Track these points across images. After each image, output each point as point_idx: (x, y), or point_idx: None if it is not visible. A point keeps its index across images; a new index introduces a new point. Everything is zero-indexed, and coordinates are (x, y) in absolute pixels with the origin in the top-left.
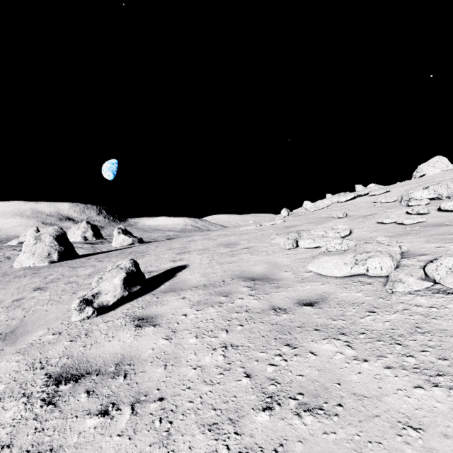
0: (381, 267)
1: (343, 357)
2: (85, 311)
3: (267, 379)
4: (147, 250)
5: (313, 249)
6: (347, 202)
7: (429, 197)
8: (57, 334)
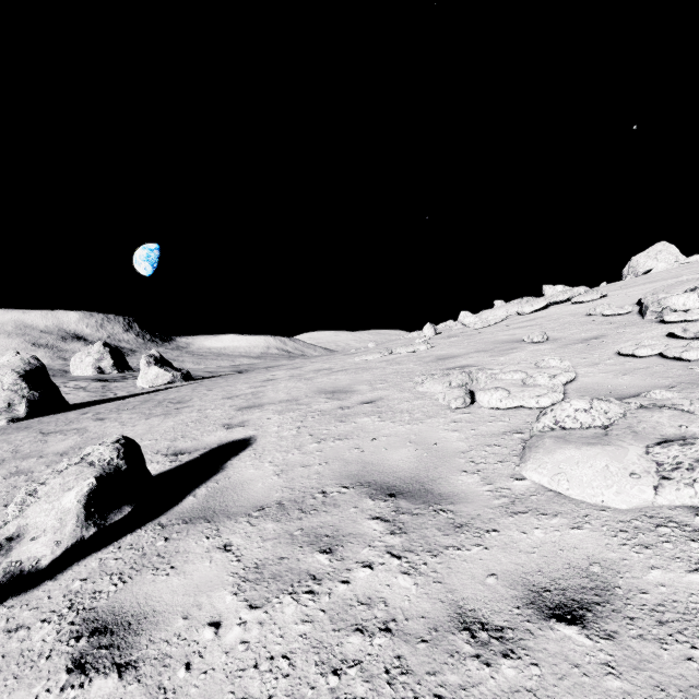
0: None
1: None
2: None
3: None
4: (191, 396)
5: (509, 411)
6: (535, 314)
7: None
8: None
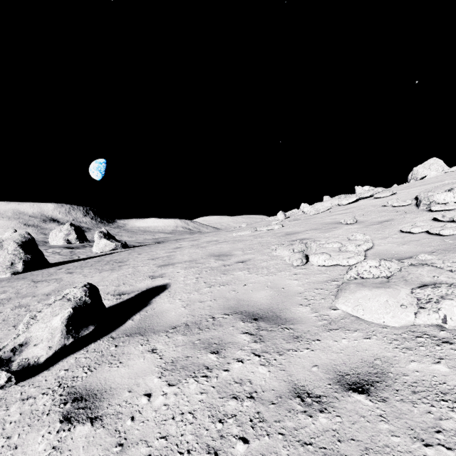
0: None
1: None
2: None
3: None
4: (128, 258)
5: (330, 267)
6: (349, 205)
7: (455, 200)
8: None
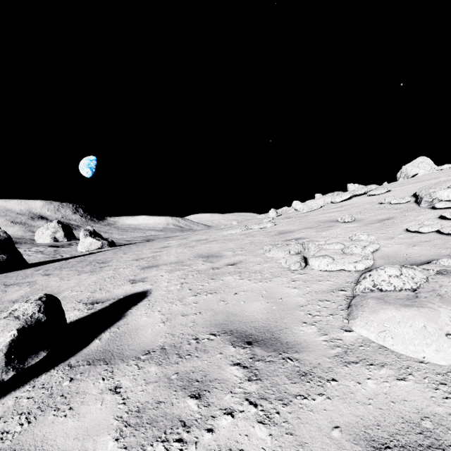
0: None
1: None
2: None
3: None
4: (112, 258)
5: (333, 272)
6: (343, 203)
7: None
8: None
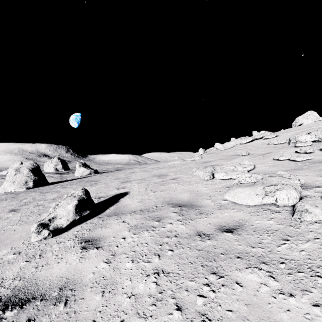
0: (288, 198)
1: (268, 289)
2: (42, 233)
3: (197, 313)
4: (100, 179)
5: (226, 180)
6: (247, 144)
7: (312, 140)
8: (17, 254)
